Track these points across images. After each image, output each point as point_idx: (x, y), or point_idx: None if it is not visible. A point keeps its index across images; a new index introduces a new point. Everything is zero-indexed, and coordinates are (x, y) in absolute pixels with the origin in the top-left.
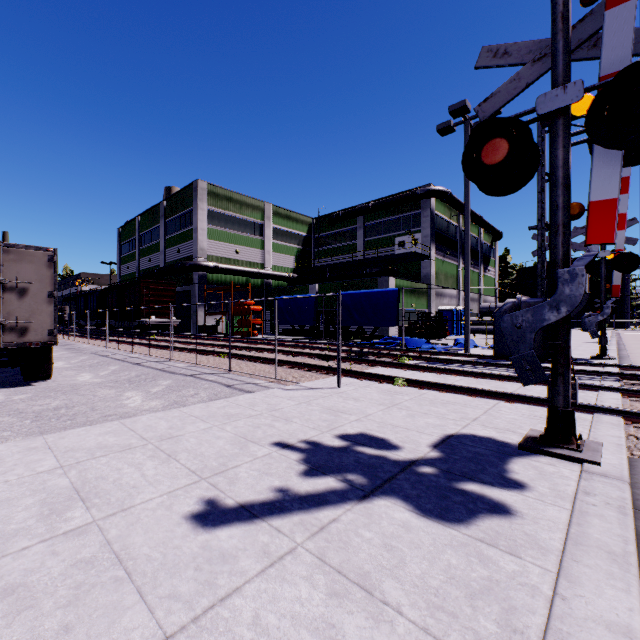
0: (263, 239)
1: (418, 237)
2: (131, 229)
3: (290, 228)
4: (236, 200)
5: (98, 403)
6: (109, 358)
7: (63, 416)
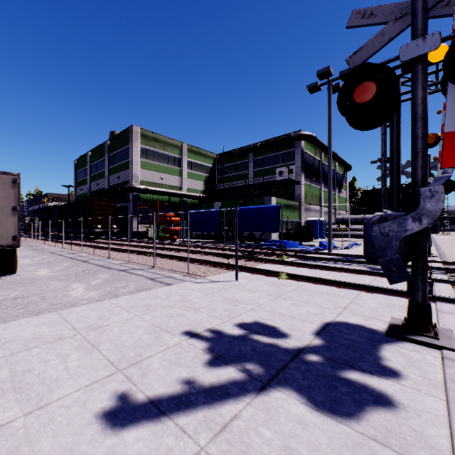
0: (181, 169)
1: (292, 168)
2: (84, 161)
3: (200, 161)
4: (161, 140)
5: (49, 293)
6: (63, 256)
7: (18, 305)
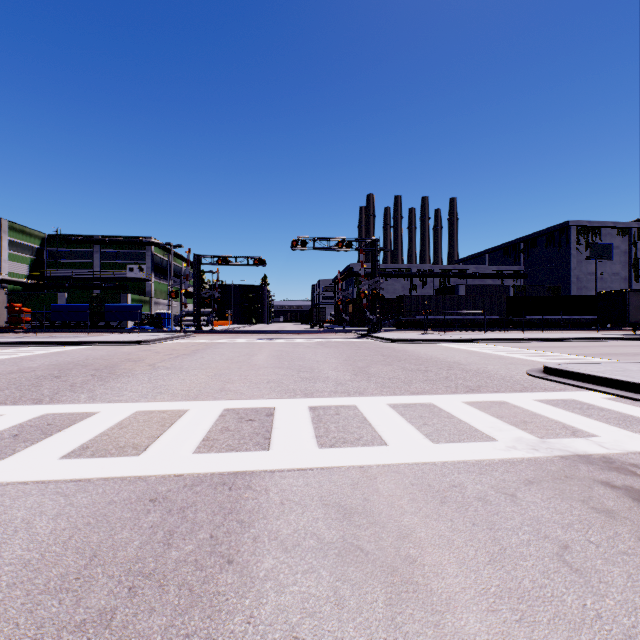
0: None
1: (144, 267)
2: None
3: (25, 241)
4: None
5: None
6: None
7: None
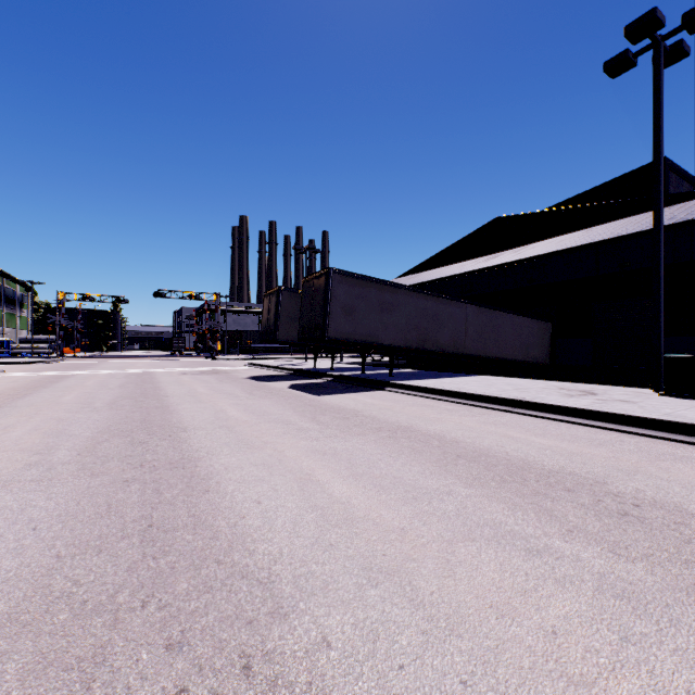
0: None
1: None
2: None
3: None
4: None
5: None
6: None
7: None
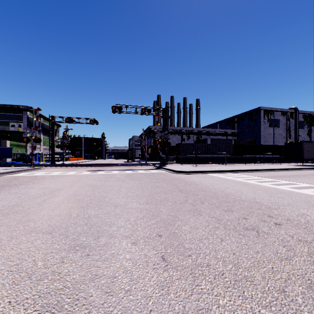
0: None
1: (21, 124)
2: None
3: None
4: None
5: None
6: None
7: None
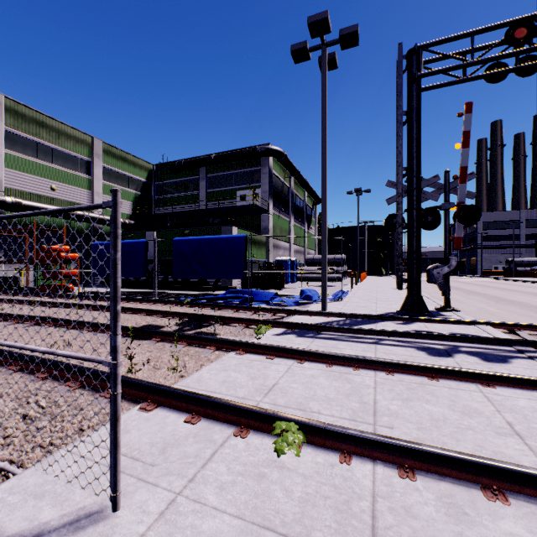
0: (91, 178)
1: (258, 192)
2: None
3: (126, 171)
4: (51, 127)
5: None
6: None
7: None
